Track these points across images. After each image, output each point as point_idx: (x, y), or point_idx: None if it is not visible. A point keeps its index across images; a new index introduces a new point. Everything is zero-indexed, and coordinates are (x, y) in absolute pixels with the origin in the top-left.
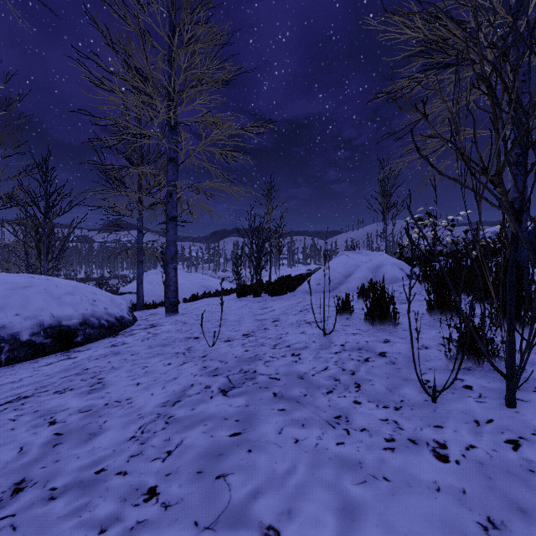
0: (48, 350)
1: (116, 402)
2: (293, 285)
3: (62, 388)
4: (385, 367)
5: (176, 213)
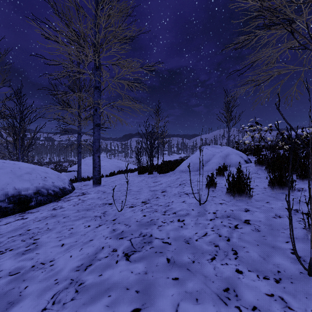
0: (10, 212)
1: (41, 264)
2: (173, 166)
3: (4, 248)
4: (253, 234)
5: (99, 121)
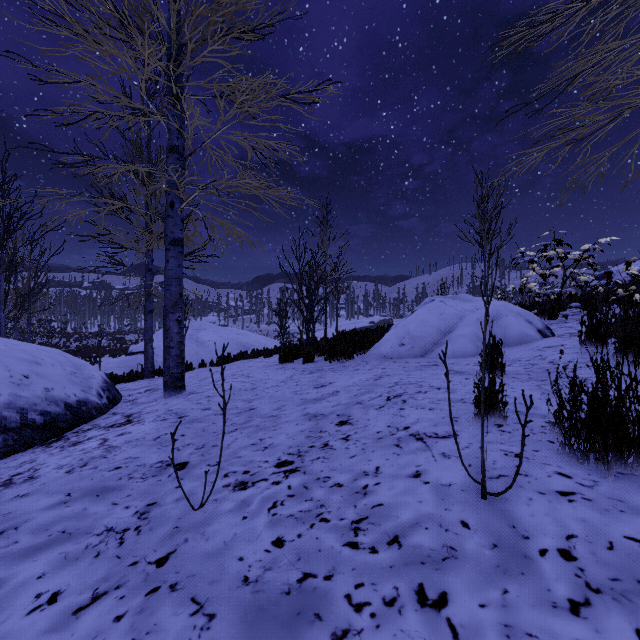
0: None
1: None
2: (362, 345)
3: None
4: None
5: (181, 233)
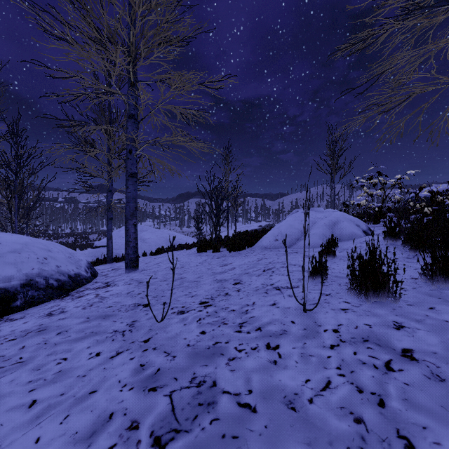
0: None
1: None
2: (251, 240)
3: None
4: (432, 388)
5: (136, 169)
